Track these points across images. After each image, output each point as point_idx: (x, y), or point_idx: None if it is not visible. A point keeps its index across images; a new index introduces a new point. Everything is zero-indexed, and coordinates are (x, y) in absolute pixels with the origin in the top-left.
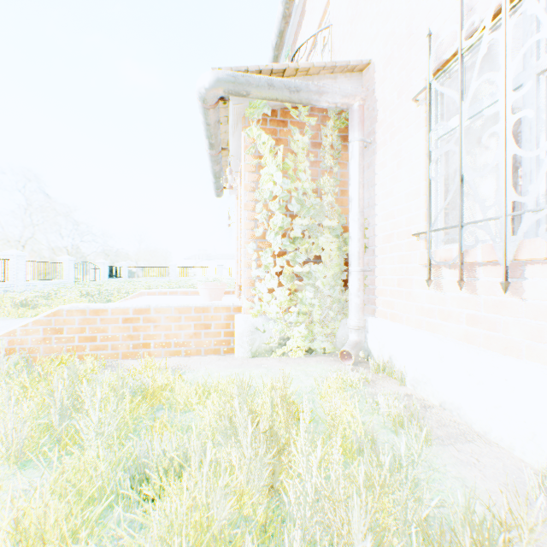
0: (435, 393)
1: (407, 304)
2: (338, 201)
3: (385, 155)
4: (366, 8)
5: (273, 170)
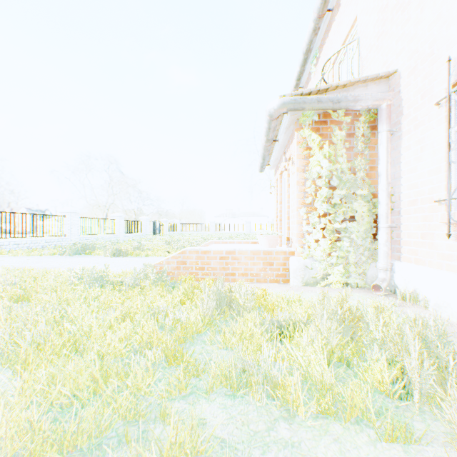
0: (453, 313)
1: (429, 251)
2: (368, 175)
3: (410, 141)
4: (391, 29)
5: (319, 158)
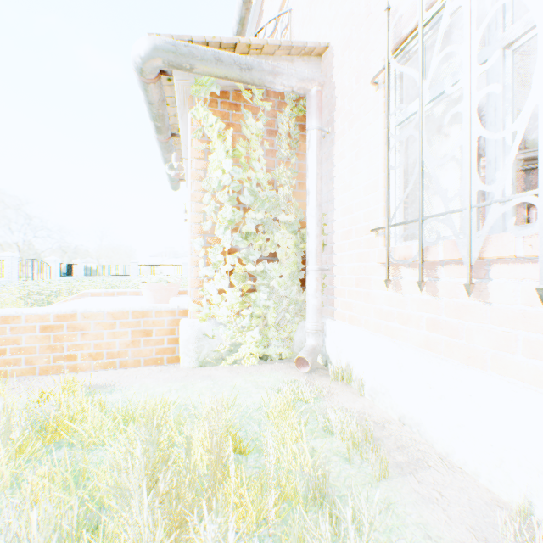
0: (394, 406)
1: (365, 306)
2: (296, 194)
3: (344, 146)
4: None
5: (221, 156)
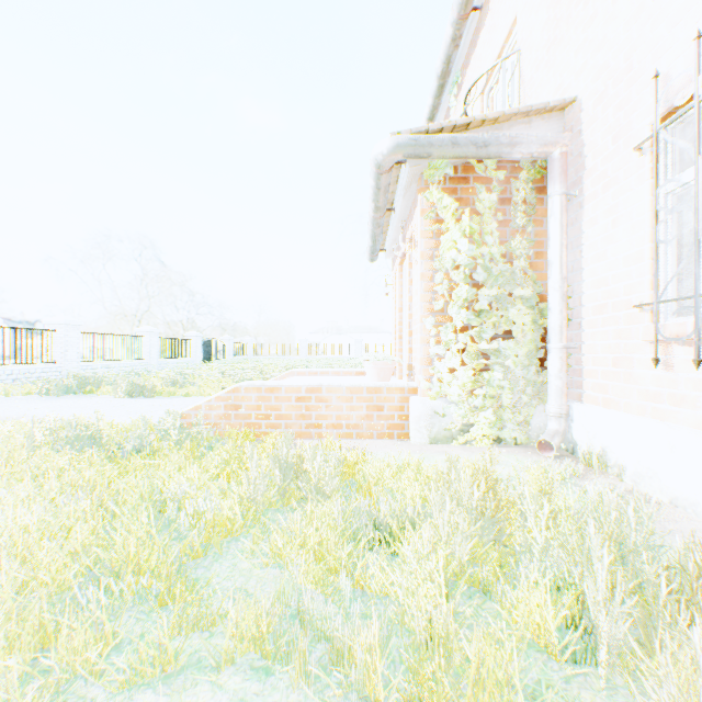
0: (663, 489)
1: (625, 387)
2: (532, 265)
3: (596, 211)
4: (568, 33)
5: (456, 236)
